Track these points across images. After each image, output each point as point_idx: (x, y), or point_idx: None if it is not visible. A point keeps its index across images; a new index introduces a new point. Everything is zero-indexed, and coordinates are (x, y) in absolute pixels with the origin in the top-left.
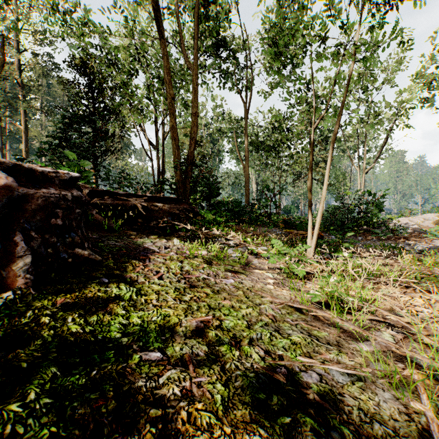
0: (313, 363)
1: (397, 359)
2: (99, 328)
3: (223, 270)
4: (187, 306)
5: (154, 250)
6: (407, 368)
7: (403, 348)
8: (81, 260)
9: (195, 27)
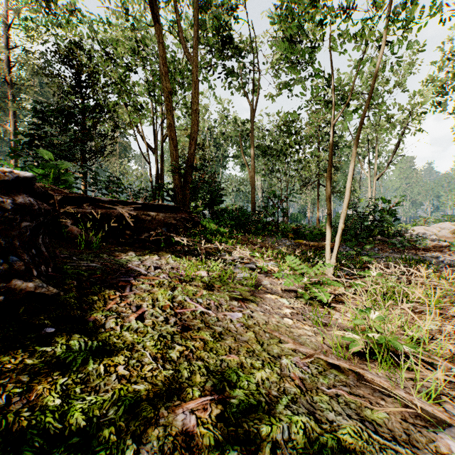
0: None
1: None
2: None
3: (227, 299)
4: (173, 371)
5: (140, 271)
6: None
7: None
8: (21, 296)
9: (195, 14)
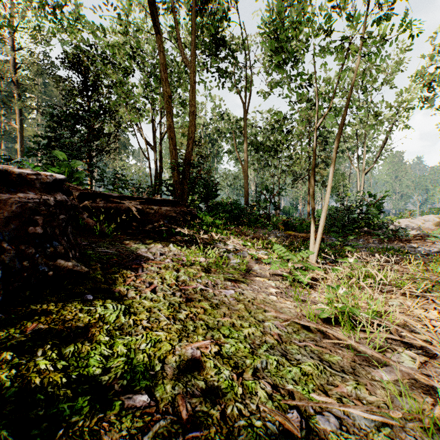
0: (330, 404)
1: (423, 391)
2: (75, 362)
3: (222, 279)
4: (182, 326)
5: (148, 257)
6: (438, 404)
7: (433, 380)
8: (64, 272)
9: (193, 23)
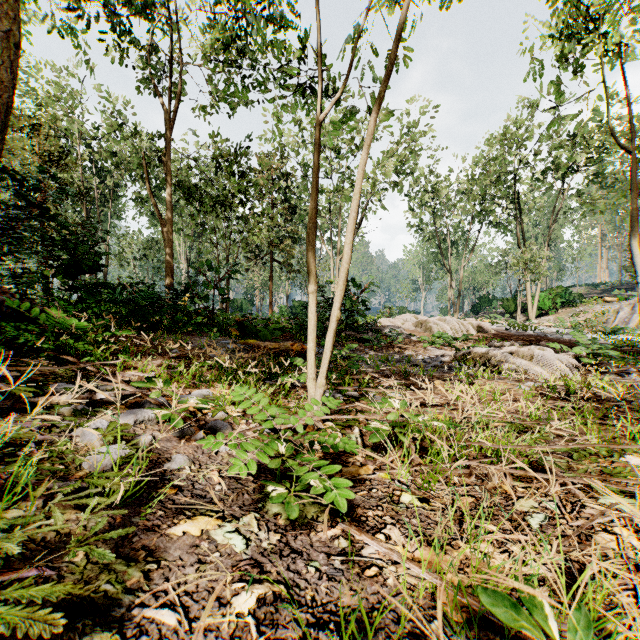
0: None
1: None
2: None
3: None
4: None
5: None
6: None
7: None
8: None
9: None
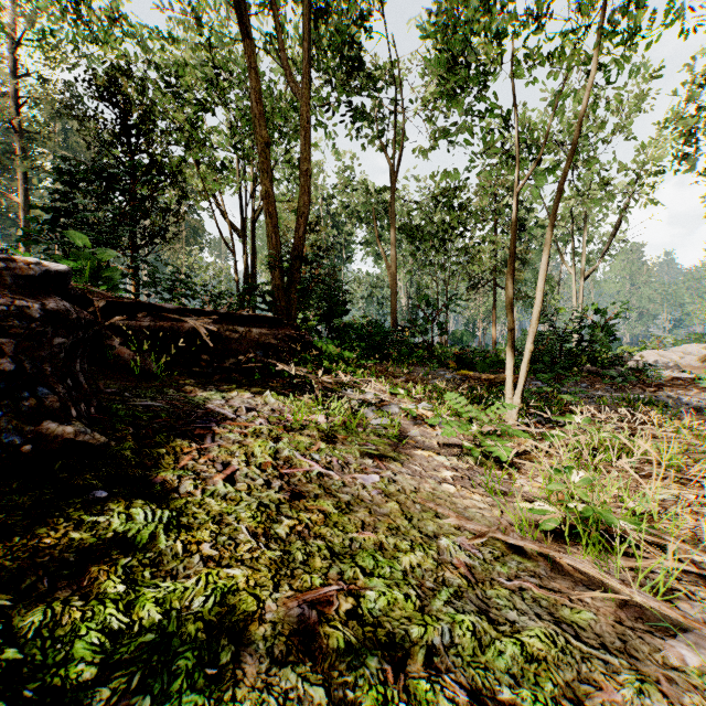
0: None
1: None
2: (41, 652)
3: (357, 455)
4: (282, 553)
5: (226, 414)
6: None
7: None
8: (56, 446)
9: (306, 23)
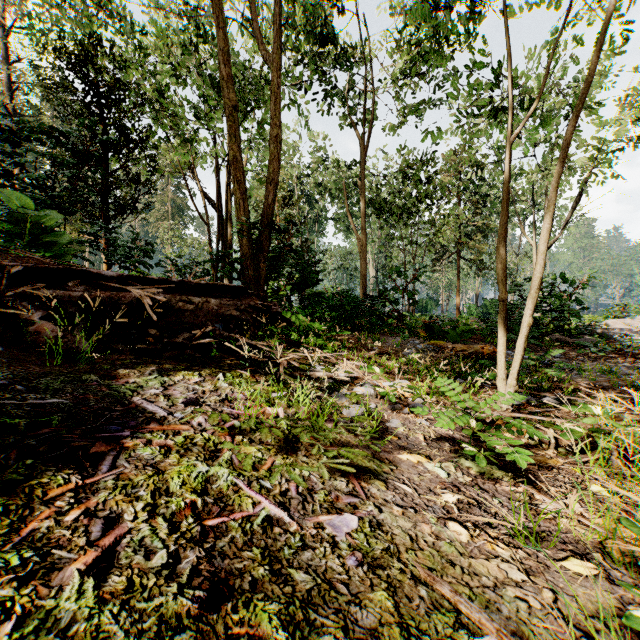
0: None
1: None
2: None
3: (325, 476)
4: None
5: (154, 412)
6: None
7: None
8: None
9: None
